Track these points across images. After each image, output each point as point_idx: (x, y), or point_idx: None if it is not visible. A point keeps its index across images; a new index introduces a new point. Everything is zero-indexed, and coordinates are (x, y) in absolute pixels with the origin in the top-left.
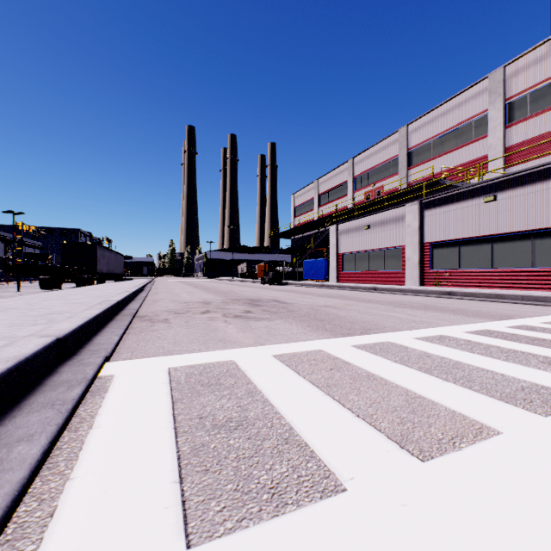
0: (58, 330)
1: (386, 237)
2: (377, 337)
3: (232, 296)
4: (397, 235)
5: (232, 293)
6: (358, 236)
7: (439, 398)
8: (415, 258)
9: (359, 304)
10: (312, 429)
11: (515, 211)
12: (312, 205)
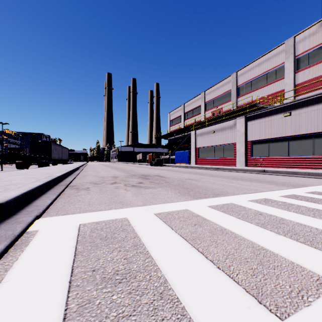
0: (4, 196)
1: (225, 137)
2: (224, 200)
3: (131, 173)
4: (231, 136)
5: (132, 171)
6: (208, 137)
7: (277, 249)
8: (242, 150)
9: (209, 178)
10: (183, 281)
11: (302, 121)
12: (181, 119)
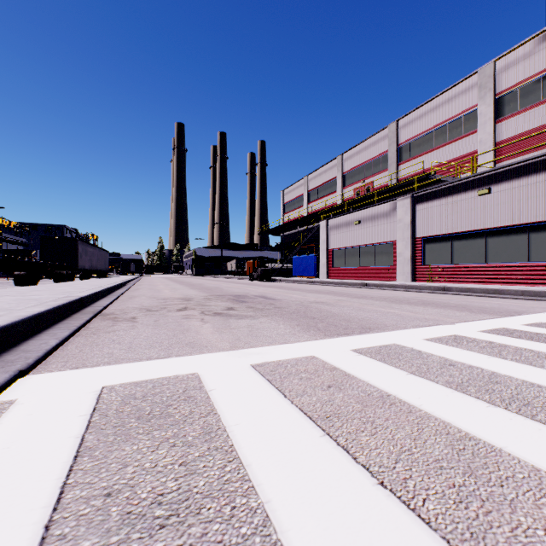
0: None
1: (377, 232)
2: (380, 339)
3: (216, 292)
4: (388, 230)
5: (218, 289)
6: (348, 231)
7: (498, 438)
8: (406, 253)
9: (352, 300)
10: (306, 522)
11: (510, 204)
12: (302, 201)
